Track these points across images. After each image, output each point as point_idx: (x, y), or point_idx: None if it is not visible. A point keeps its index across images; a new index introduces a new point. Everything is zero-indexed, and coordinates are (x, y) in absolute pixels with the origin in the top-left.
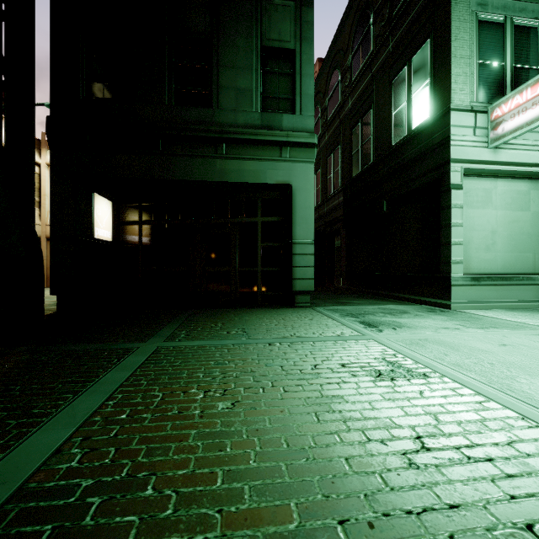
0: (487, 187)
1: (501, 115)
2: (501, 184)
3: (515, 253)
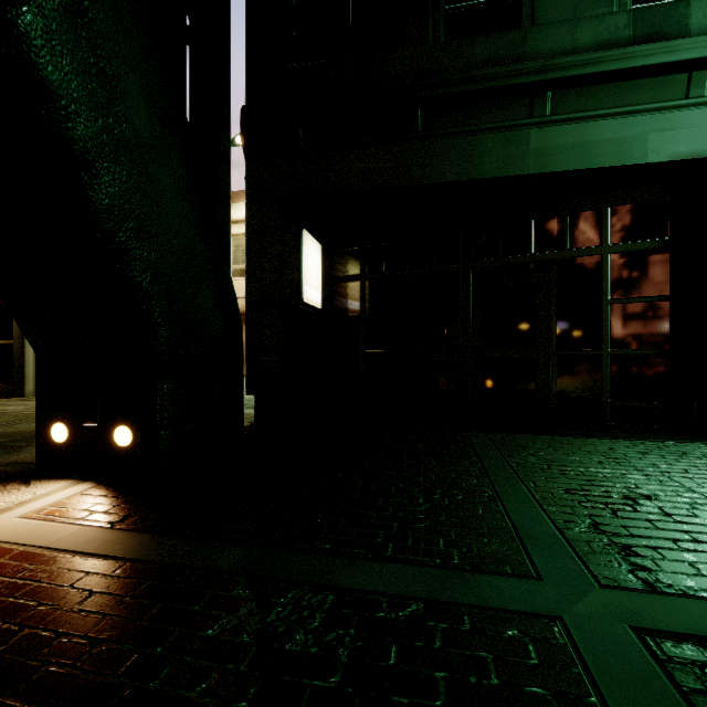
0: None
1: None
2: None
3: None
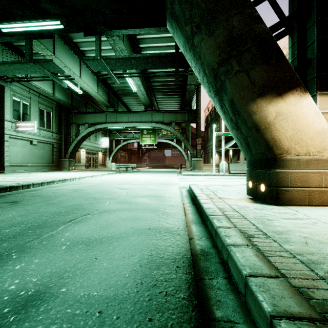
0: (16, 141)
1: (19, 126)
2: (20, 141)
3: (23, 158)
